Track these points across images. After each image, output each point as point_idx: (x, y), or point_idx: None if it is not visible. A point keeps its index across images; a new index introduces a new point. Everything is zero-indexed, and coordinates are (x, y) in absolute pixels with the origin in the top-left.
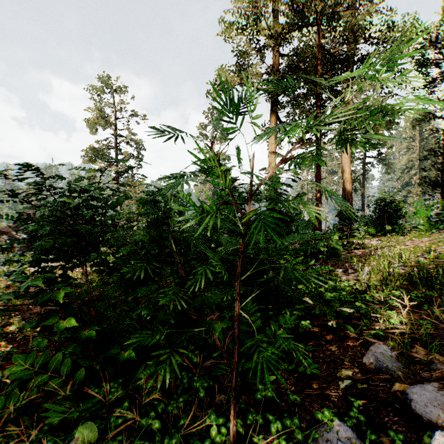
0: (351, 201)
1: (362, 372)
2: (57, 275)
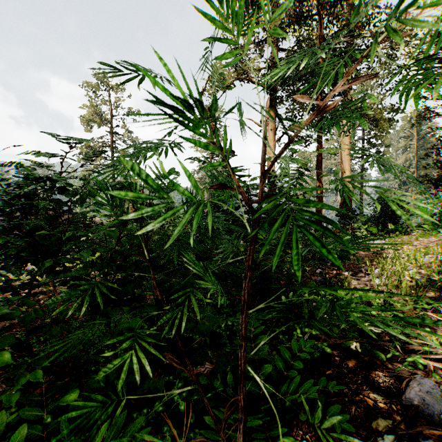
0: (351, 200)
1: (405, 420)
2: (28, 282)
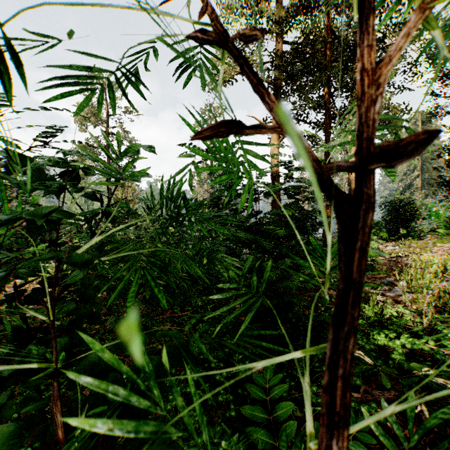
0: None
1: None
2: None
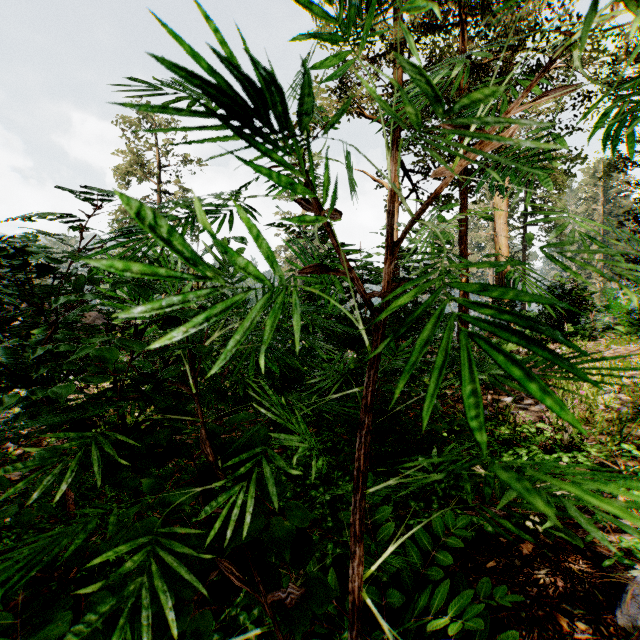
0: None
1: None
2: None
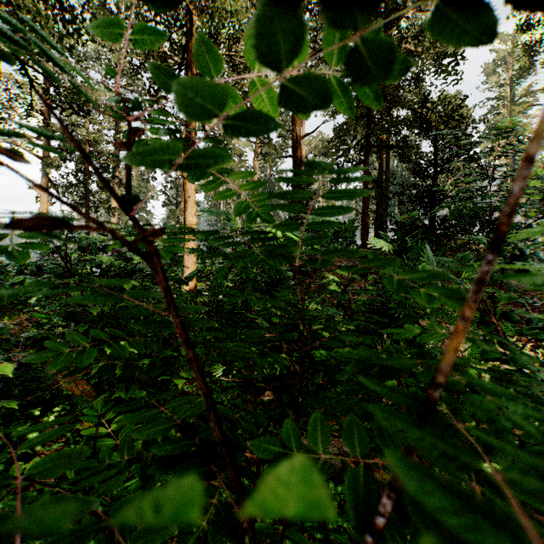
0: None
1: None
2: None
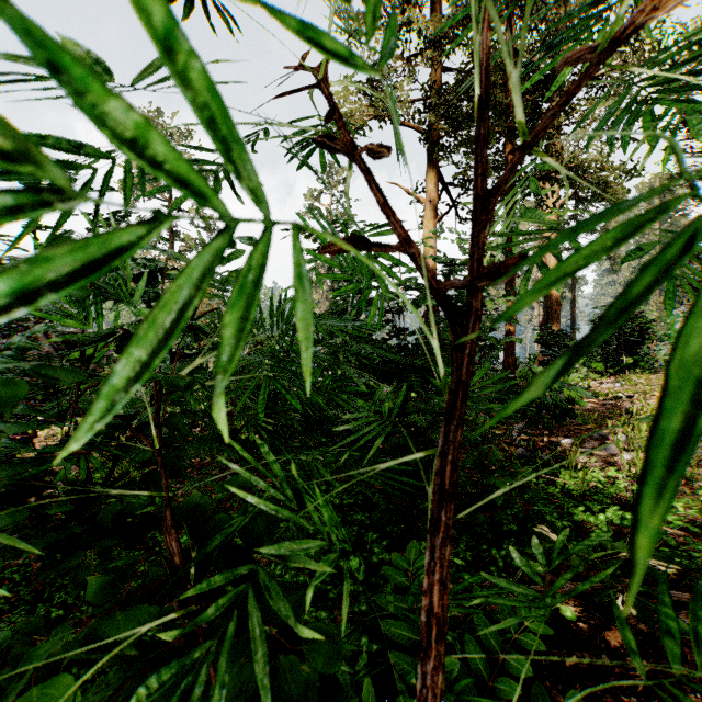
0: (559, 316)
1: None
2: None
